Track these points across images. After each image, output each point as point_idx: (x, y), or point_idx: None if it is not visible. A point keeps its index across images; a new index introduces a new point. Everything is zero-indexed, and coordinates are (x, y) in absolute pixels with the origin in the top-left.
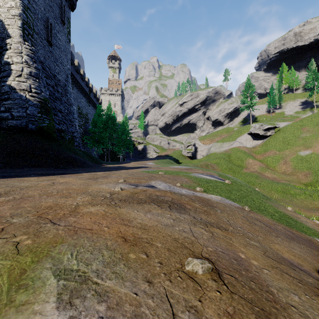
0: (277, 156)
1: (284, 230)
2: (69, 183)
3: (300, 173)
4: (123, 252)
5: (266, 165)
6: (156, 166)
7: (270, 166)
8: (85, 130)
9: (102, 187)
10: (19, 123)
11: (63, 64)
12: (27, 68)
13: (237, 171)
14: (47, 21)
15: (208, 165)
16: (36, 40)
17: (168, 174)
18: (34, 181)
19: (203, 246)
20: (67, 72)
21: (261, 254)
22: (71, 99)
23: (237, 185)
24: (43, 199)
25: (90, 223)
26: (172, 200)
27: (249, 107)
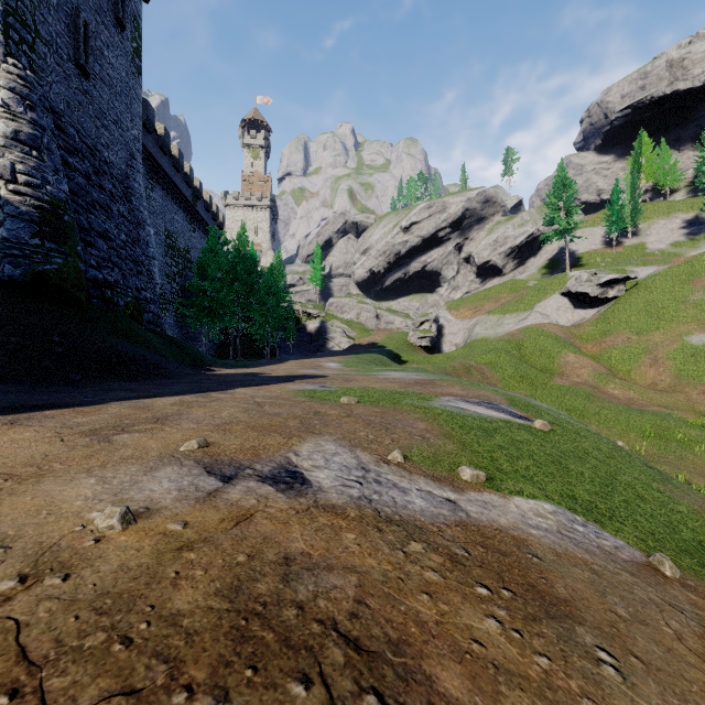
0: (634, 347)
1: None
2: None
3: (693, 387)
4: None
5: (609, 368)
6: (343, 374)
7: (619, 371)
8: (185, 287)
9: (72, 492)
10: None
11: (121, 124)
12: (7, 120)
13: (539, 383)
14: (76, 15)
15: (470, 367)
16: (43, 59)
17: (367, 404)
18: None
19: None
20: (132, 146)
21: None
22: (140, 211)
23: (566, 433)
24: None
25: None
26: (358, 613)
27: (563, 232)
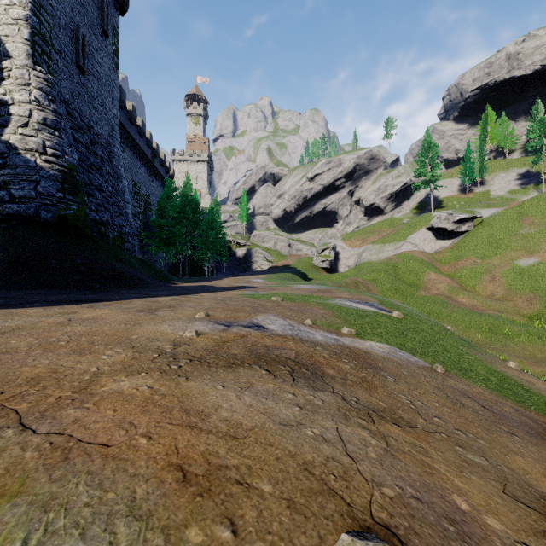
0: (478, 268)
1: (517, 414)
2: (100, 319)
3: (519, 297)
4: (173, 522)
5: (460, 284)
6: (268, 286)
7: (467, 285)
8: (146, 223)
9: (162, 328)
10: (24, 210)
11: (105, 106)
12: (38, 111)
13: (408, 294)
14: (77, 30)
15: (358, 283)
16: (56, 64)
17: (288, 301)
18: (34, 315)
19: (372, 484)
20: (113, 121)
21: (500, 491)
22: (119, 169)
23: (413, 320)
24: (32, 357)
25: (111, 425)
26: (297, 357)
27: (429, 183)
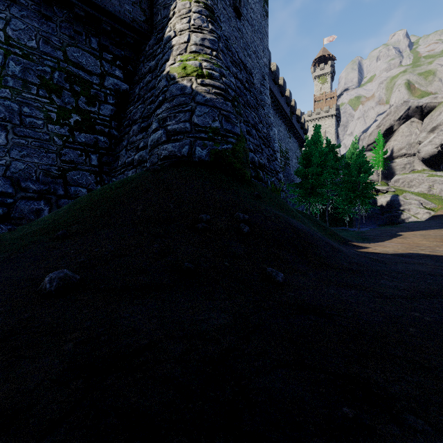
0: None
1: None
2: None
3: None
4: None
5: None
6: None
7: None
8: (285, 177)
9: None
10: (178, 149)
11: (257, 54)
12: (196, 33)
13: None
14: None
15: None
16: (216, 5)
17: None
18: None
19: None
20: (263, 70)
21: None
22: (269, 117)
23: None
24: None
25: None
26: None
27: None
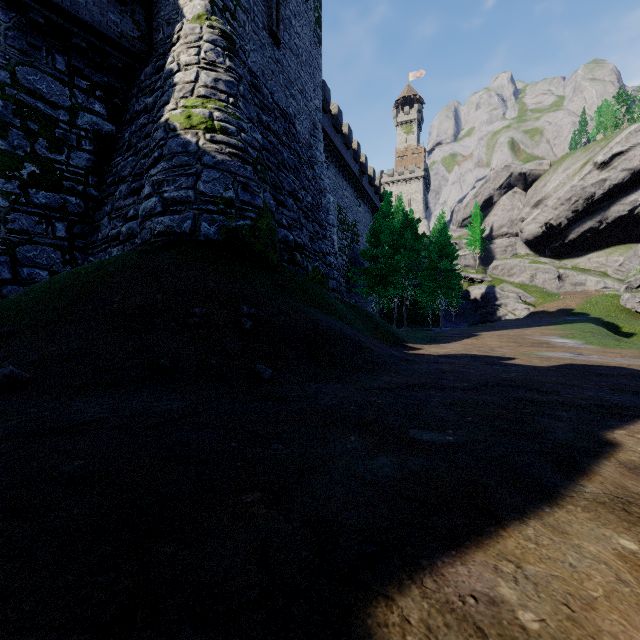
0: None
1: None
2: None
3: None
4: None
5: None
6: None
7: None
8: (353, 259)
9: None
10: (178, 223)
11: (305, 94)
12: (208, 71)
13: None
14: None
15: None
16: (242, 27)
17: None
18: None
19: None
20: (314, 116)
21: None
22: (321, 179)
23: None
24: None
25: None
26: None
27: None
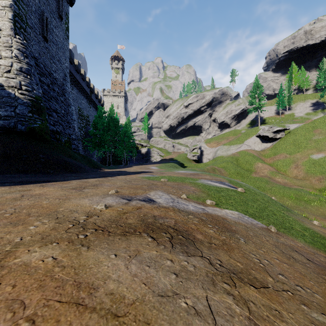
0: (288, 160)
1: None
2: (43, 195)
3: (313, 177)
4: None
5: (277, 169)
6: (159, 171)
7: (281, 170)
8: (86, 133)
9: (83, 202)
10: (7, 124)
11: (61, 61)
12: (17, 63)
13: (245, 176)
14: (42, 14)
15: (214, 169)
16: (29, 34)
17: (171, 181)
18: (0, 192)
19: None
20: (65, 70)
21: None
22: (69, 100)
23: (251, 193)
24: None
25: (1, 306)
26: (175, 225)
27: (257, 108)
